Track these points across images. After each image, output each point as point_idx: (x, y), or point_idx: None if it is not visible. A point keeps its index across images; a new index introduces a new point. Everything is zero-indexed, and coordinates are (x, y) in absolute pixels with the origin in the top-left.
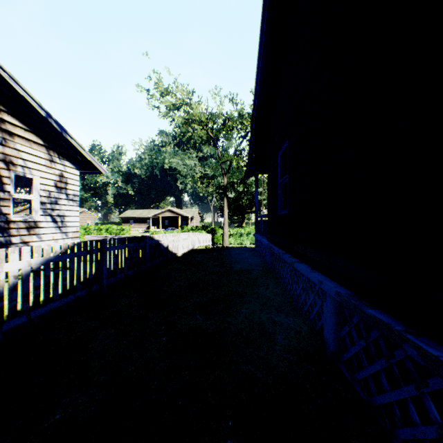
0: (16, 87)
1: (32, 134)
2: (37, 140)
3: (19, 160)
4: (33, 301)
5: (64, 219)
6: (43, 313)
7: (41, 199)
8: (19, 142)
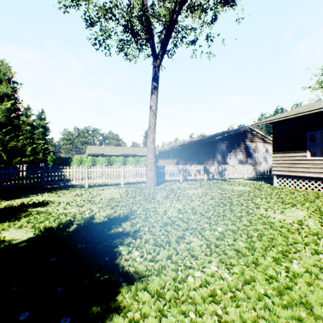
0: (258, 132)
1: (260, 140)
2: (261, 141)
3: (257, 147)
4: (267, 173)
5: (267, 161)
6: (268, 176)
7: (261, 156)
8: (257, 143)
